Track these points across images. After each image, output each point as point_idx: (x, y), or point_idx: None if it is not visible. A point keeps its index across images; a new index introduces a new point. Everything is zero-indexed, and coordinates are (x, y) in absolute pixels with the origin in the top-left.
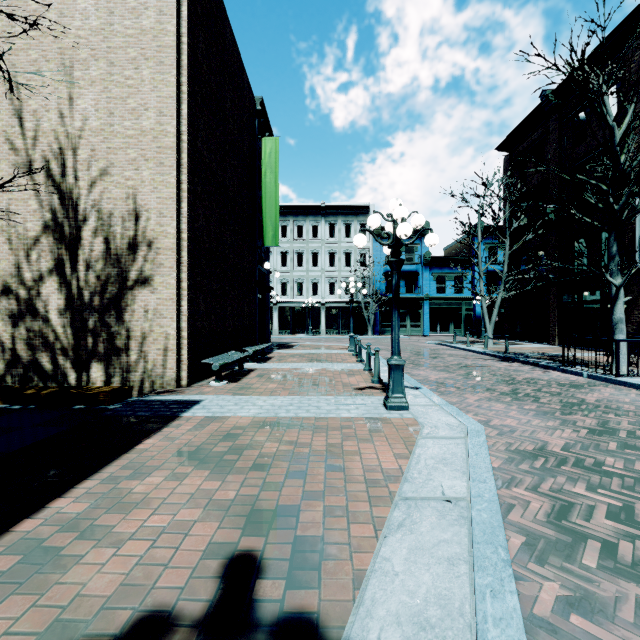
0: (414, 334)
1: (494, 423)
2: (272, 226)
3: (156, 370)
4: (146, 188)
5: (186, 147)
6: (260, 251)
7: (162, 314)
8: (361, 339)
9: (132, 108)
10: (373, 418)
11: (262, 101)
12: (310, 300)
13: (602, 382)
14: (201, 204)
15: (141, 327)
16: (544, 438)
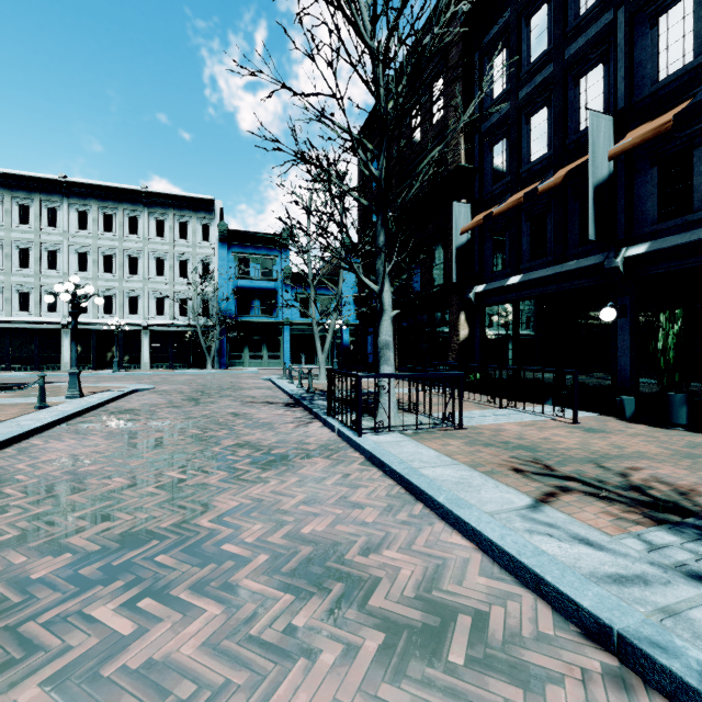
0: (272, 367)
1: None
2: None
3: None
4: None
5: None
6: None
7: None
8: None
9: None
10: None
11: None
12: (115, 320)
13: (343, 444)
14: None
15: None
16: None
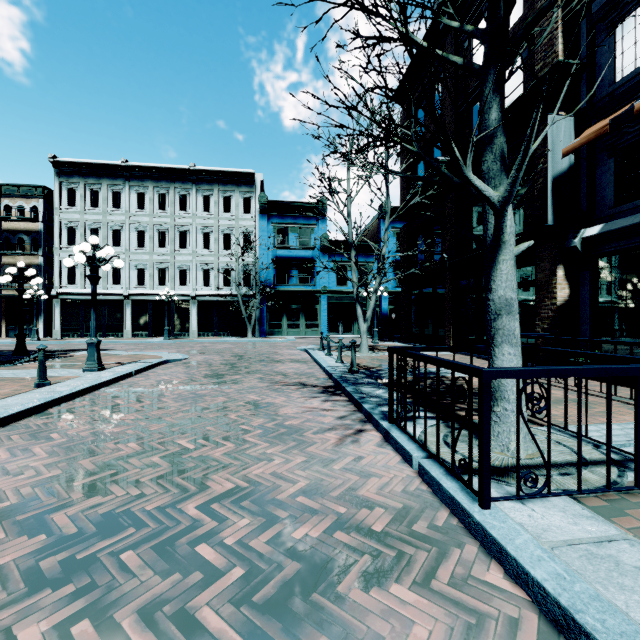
0: (310, 335)
1: None
2: None
3: None
4: None
5: None
6: None
7: None
8: None
9: None
10: None
11: None
12: (165, 291)
13: (442, 513)
14: None
15: None
16: None
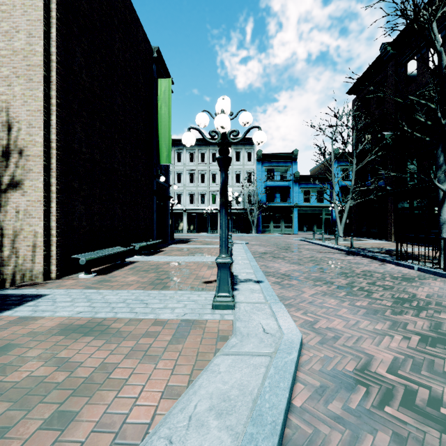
0: (287, 233)
1: (320, 325)
2: (166, 148)
3: (26, 264)
4: (17, 102)
5: (55, 66)
6: (160, 168)
7: (31, 214)
8: (230, 237)
9: (5, 31)
10: (191, 320)
11: (158, 50)
12: (209, 207)
13: (431, 275)
14: (78, 120)
15: (13, 226)
16: (370, 349)
